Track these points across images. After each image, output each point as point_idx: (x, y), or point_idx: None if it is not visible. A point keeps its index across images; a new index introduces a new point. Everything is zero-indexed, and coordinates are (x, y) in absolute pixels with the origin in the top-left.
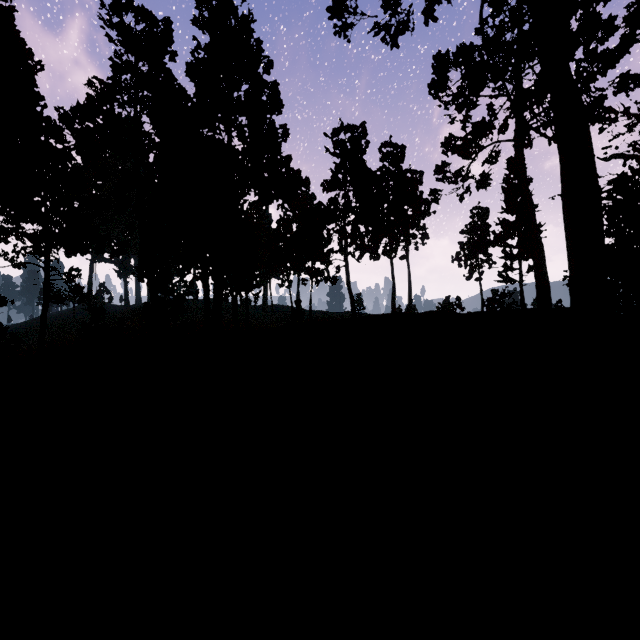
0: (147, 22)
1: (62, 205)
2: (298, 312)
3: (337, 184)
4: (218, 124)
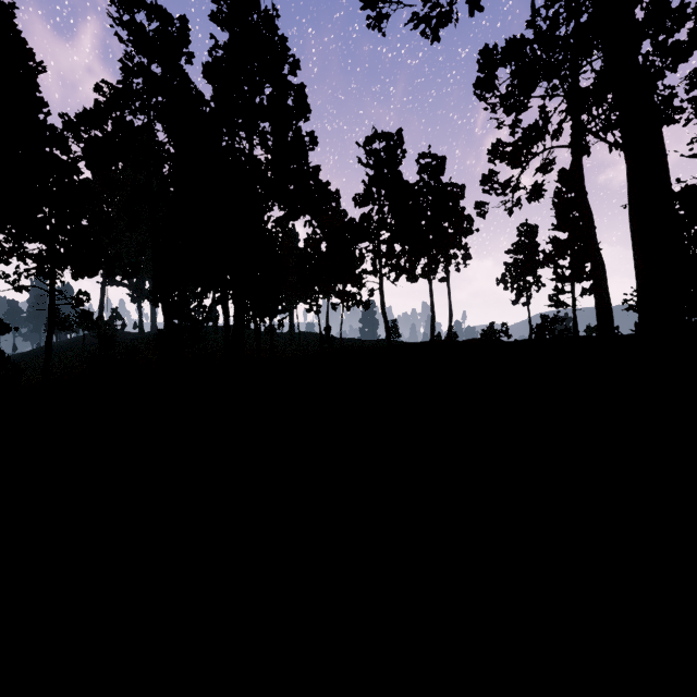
0: (161, 20)
1: (68, 222)
2: (327, 340)
3: (370, 198)
4: (238, 131)
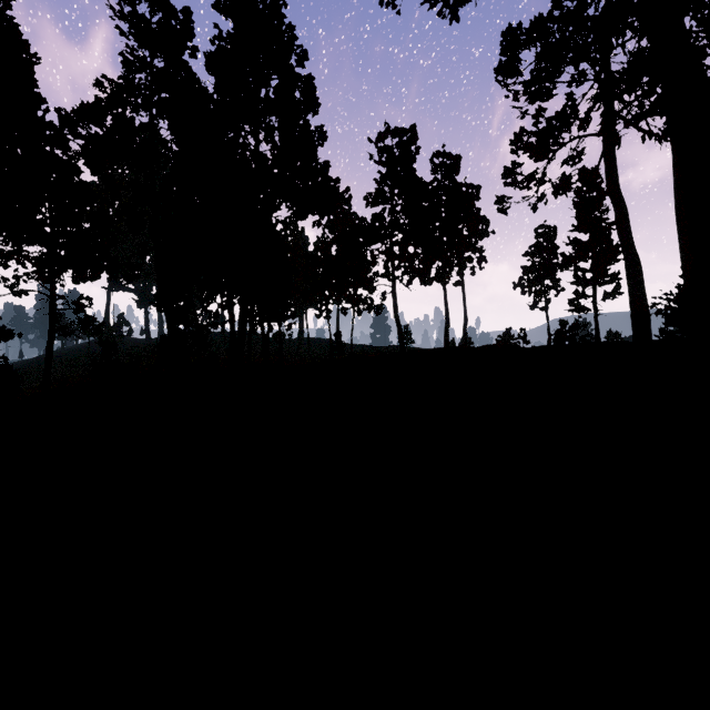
0: (164, 12)
1: (69, 224)
2: (338, 346)
3: (383, 197)
4: (243, 124)
